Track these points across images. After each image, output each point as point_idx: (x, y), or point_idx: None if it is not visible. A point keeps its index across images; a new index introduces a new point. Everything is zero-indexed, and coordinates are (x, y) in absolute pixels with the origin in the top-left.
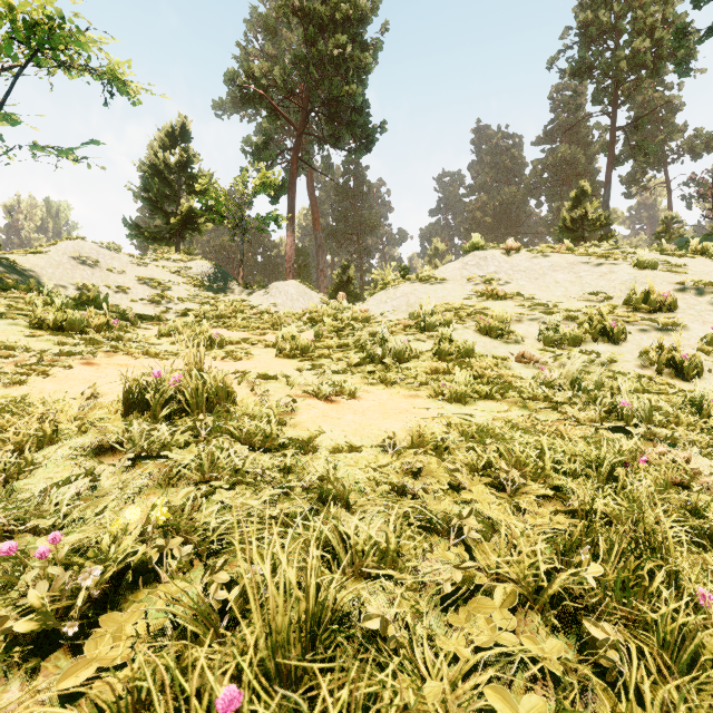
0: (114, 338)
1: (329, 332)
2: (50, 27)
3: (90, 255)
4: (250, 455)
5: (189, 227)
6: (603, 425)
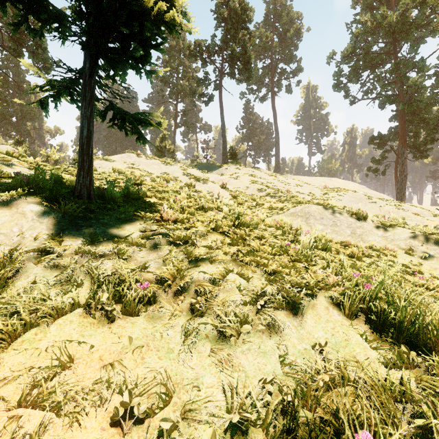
0: None
1: None
2: None
3: None
4: None
5: None
6: None
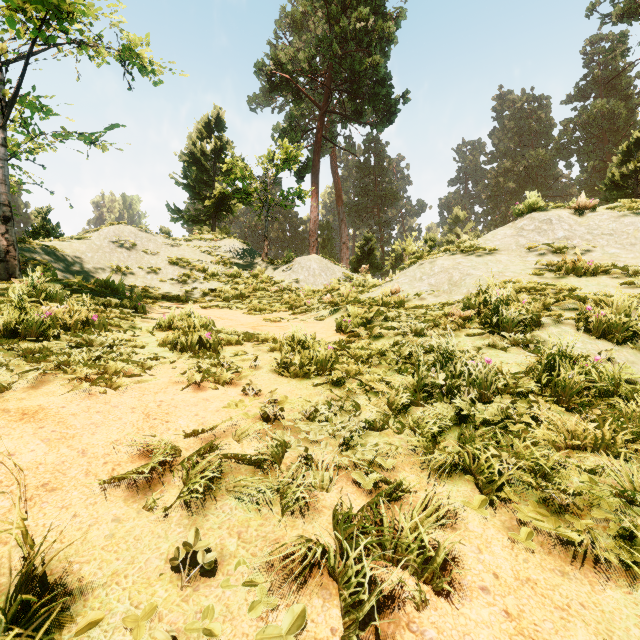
0: (82, 342)
1: (354, 324)
2: None
3: (129, 239)
4: None
5: (223, 209)
6: None
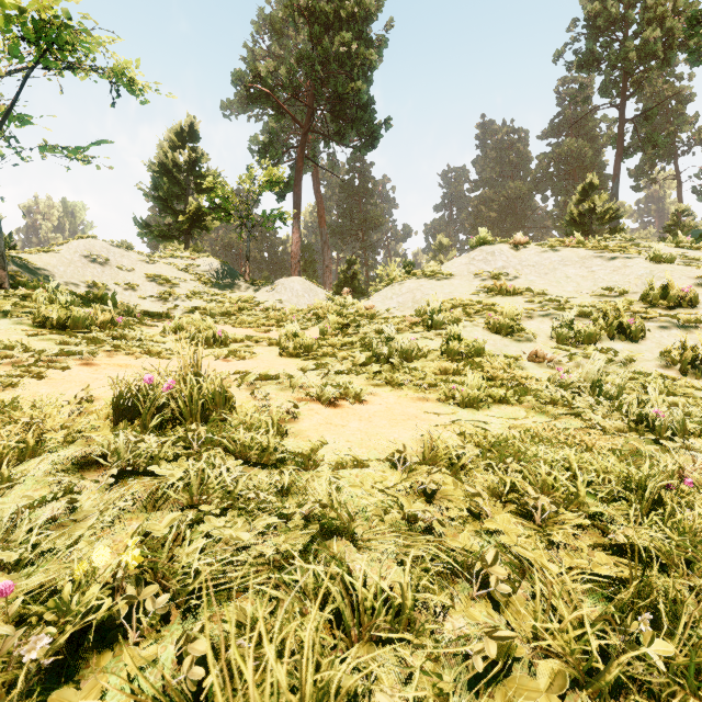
0: (117, 336)
1: (333, 329)
2: (57, 27)
3: (101, 253)
4: (245, 471)
5: (198, 225)
6: (631, 433)
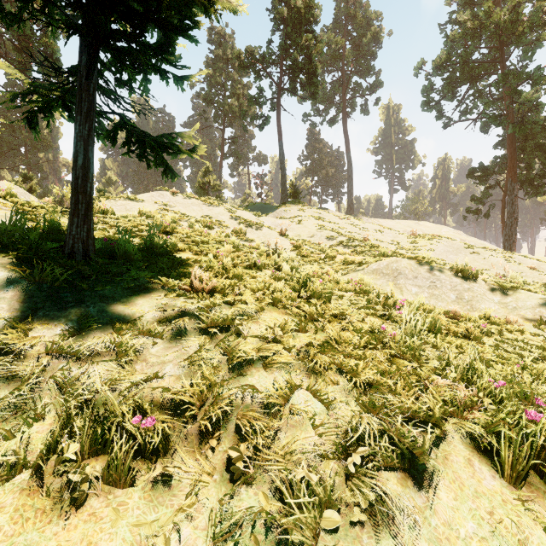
0: None
1: None
2: None
3: None
4: None
5: None
6: None
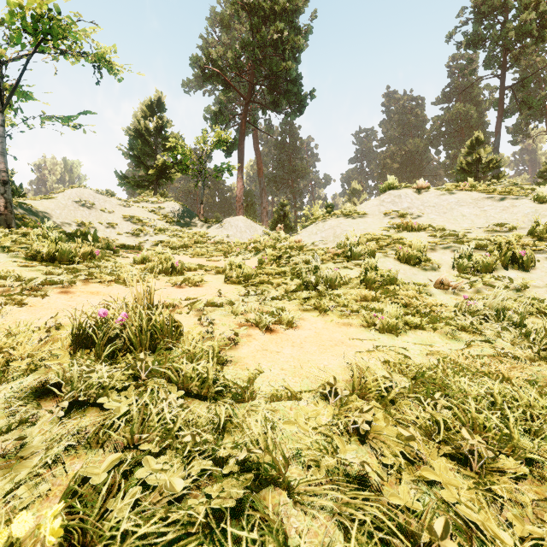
0: (94, 266)
1: (269, 260)
2: (50, 20)
3: (88, 199)
4: (186, 404)
5: (164, 177)
6: (541, 360)
